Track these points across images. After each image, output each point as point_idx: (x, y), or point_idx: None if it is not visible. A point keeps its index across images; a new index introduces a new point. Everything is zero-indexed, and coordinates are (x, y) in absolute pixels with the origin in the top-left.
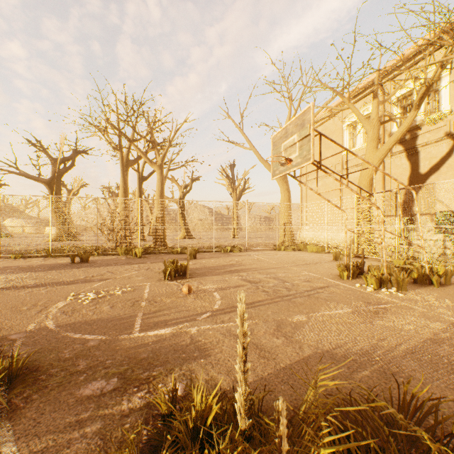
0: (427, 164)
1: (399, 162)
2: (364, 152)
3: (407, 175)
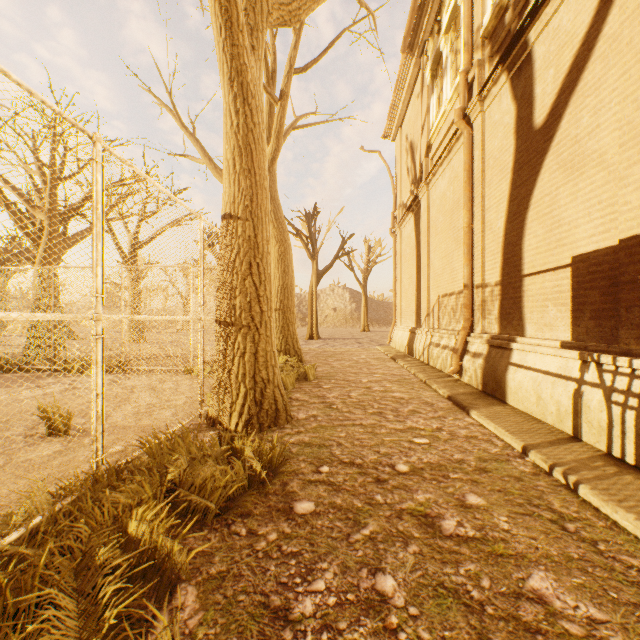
0: (551, 78)
1: (498, 110)
2: (448, 121)
3: (511, 146)
